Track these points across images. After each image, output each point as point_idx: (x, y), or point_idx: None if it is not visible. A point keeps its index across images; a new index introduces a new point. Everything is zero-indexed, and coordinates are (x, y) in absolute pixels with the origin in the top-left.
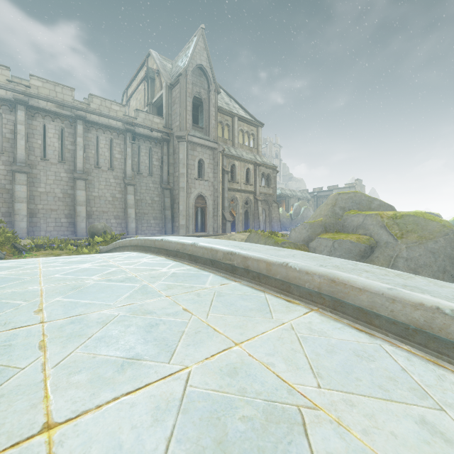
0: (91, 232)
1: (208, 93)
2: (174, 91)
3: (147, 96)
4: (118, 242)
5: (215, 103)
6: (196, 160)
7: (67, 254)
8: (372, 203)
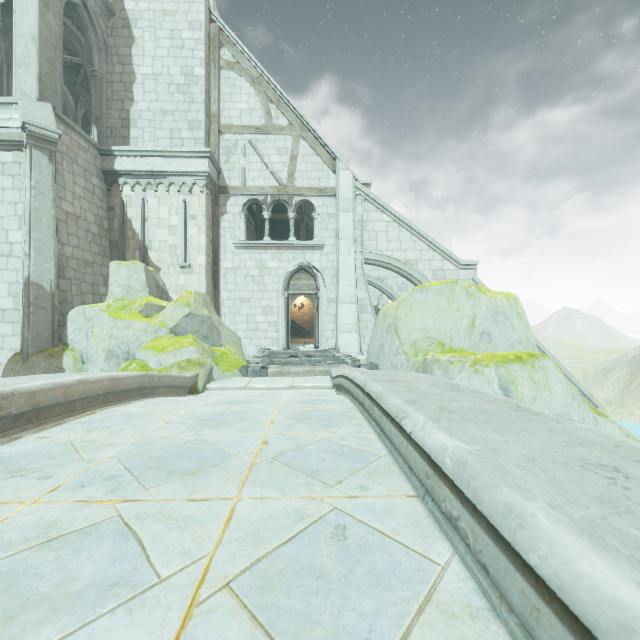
0: None
1: None
2: None
3: None
4: None
5: None
6: None
7: None
8: None
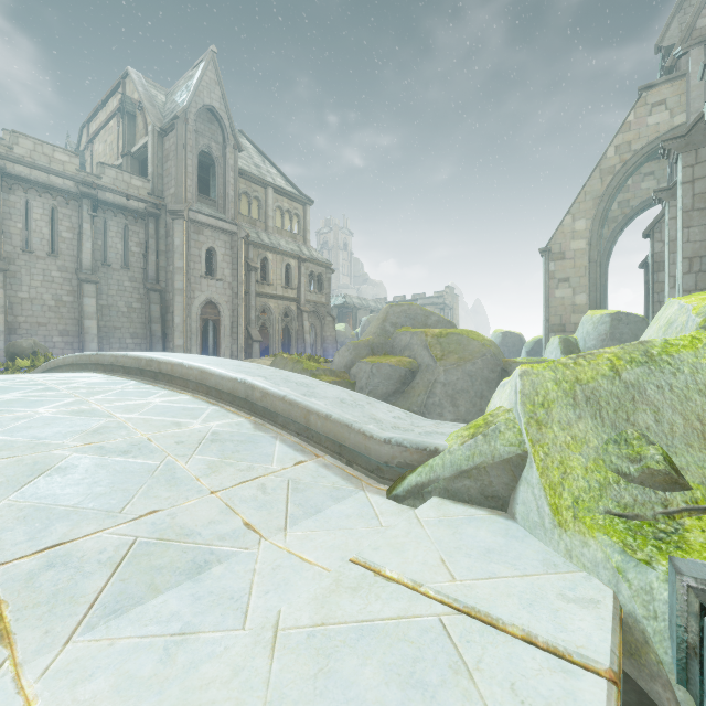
0: (10, 353)
1: (223, 150)
2: (167, 140)
3: (123, 140)
4: (48, 363)
5: (234, 165)
6: (202, 249)
7: None
8: (429, 319)
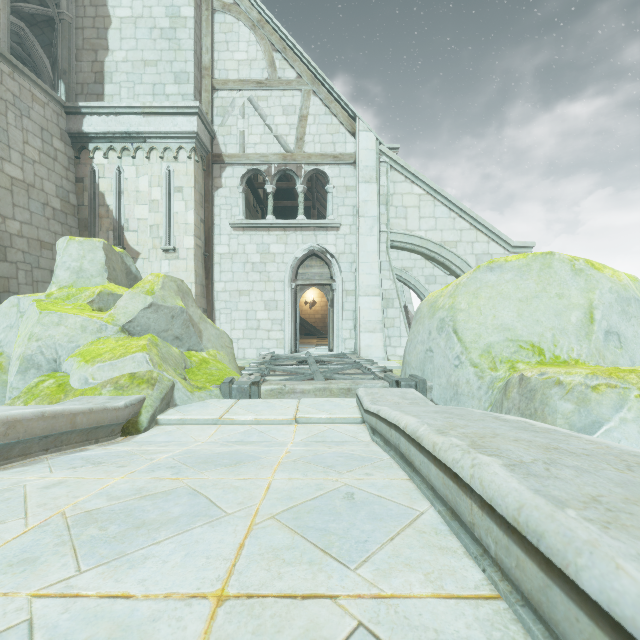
0: None
1: None
2: None
3: None
4: None
5: None
6: None
7: None
8: None
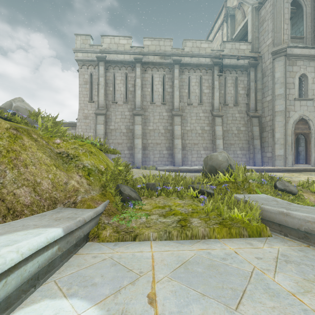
0: (208, 165)
1: None
2: (262, 9)
3: (227, 35)
4: None
5: None
6: (295, 77)
7: (197, 217)
8: None
